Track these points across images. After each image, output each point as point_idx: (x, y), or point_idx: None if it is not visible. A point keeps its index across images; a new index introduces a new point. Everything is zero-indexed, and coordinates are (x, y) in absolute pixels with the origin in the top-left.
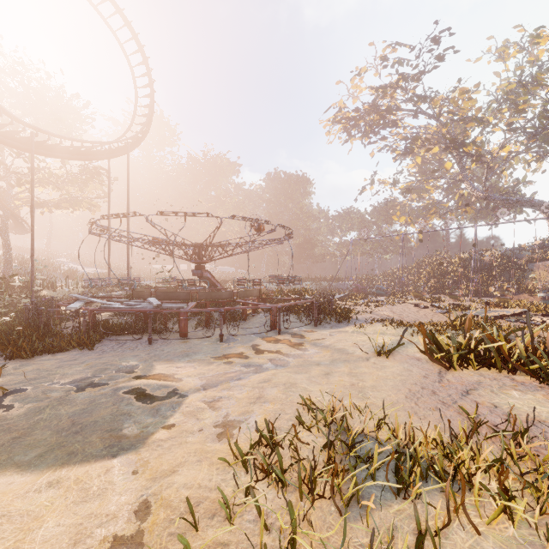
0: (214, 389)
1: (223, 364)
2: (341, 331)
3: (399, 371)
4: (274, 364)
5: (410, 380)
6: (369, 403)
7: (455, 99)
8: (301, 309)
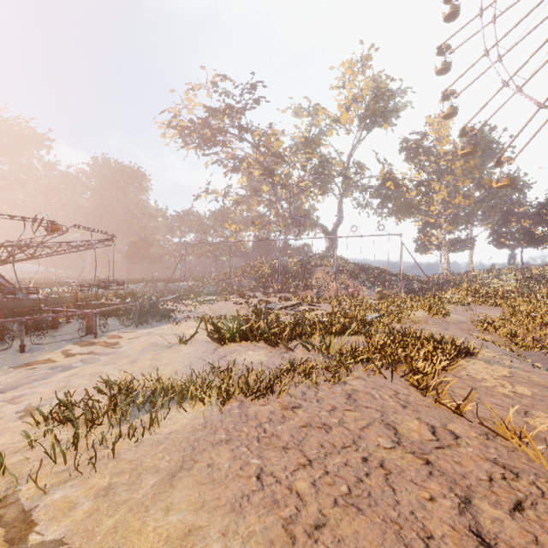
0: (15, 391)
1: (25, 371)
2: (159, 329)
3: (190, 352)
4: (84, 363)
5: (194, 356)
6: (158, 374)
7: (268, 138)
8: (121, 312)
